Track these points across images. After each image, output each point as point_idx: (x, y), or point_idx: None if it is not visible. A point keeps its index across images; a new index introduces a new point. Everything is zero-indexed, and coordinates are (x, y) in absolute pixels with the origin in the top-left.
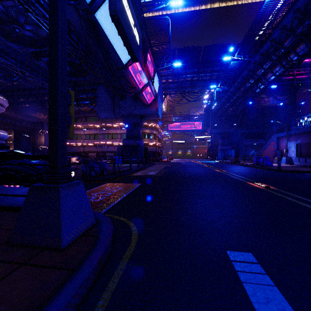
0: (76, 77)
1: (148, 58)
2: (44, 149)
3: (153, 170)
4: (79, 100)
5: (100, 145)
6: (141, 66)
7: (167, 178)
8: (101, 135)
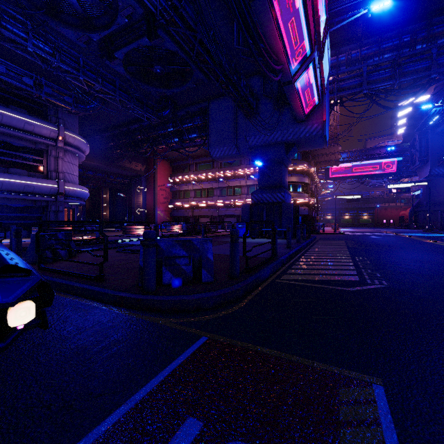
0: (172, 87)
1: None
2: (142, 214)
3: (331, 260)
4: (183, 133)
5: (216, 206)
6: None
7: None
8: (217, 191)
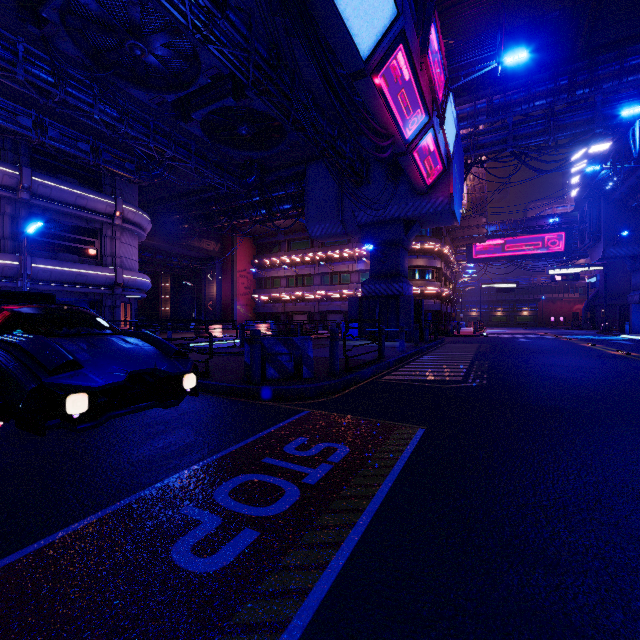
0: (260, 150)
1: (433, 42)
2: (215, 309)
3: (446, 363)
4: (272, 203)
5: (316, 298)
6: (410, 65)
7: (515, 401)
8: (317, 278)
